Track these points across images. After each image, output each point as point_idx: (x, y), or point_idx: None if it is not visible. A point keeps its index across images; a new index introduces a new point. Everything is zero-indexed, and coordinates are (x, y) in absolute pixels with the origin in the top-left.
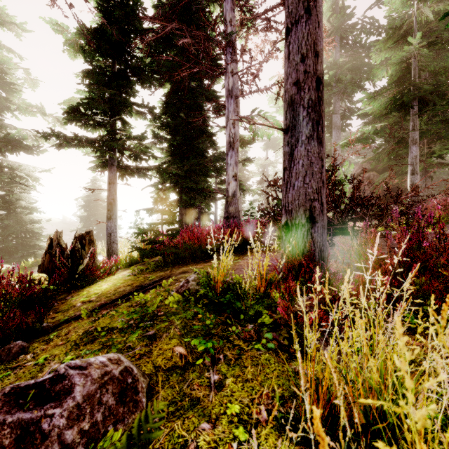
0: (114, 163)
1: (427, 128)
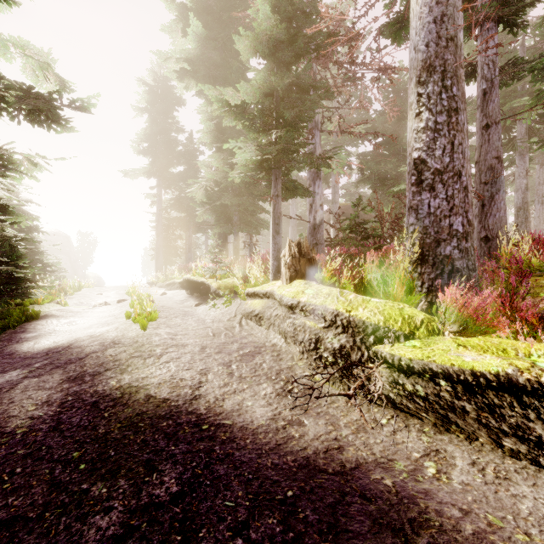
0: (280, 175)
1: None
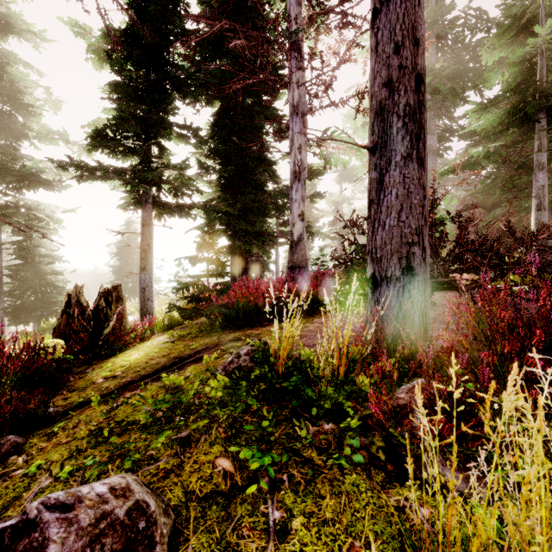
0: (149, 199)
1: None
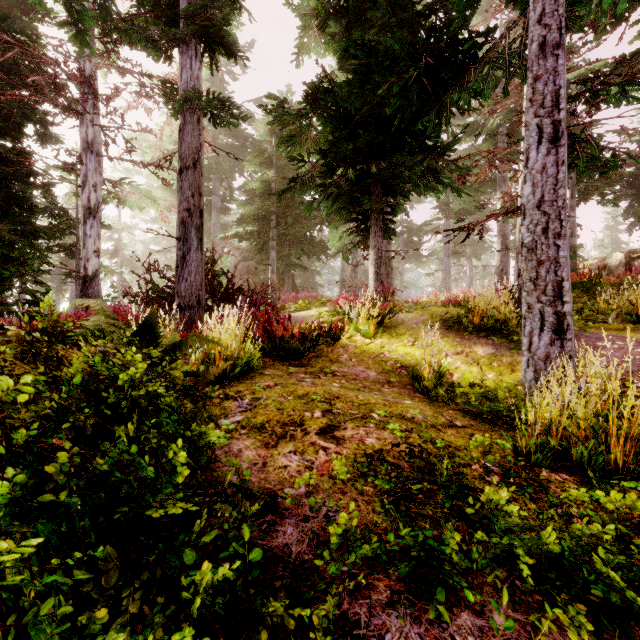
0: None
1: (279, 240)
